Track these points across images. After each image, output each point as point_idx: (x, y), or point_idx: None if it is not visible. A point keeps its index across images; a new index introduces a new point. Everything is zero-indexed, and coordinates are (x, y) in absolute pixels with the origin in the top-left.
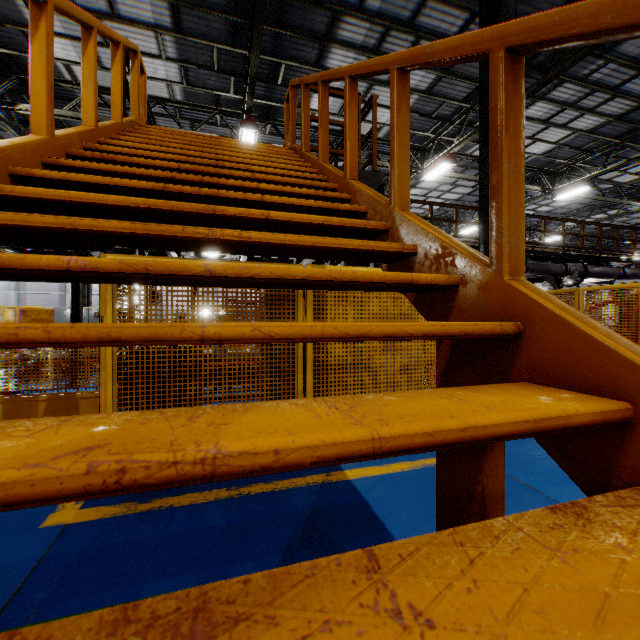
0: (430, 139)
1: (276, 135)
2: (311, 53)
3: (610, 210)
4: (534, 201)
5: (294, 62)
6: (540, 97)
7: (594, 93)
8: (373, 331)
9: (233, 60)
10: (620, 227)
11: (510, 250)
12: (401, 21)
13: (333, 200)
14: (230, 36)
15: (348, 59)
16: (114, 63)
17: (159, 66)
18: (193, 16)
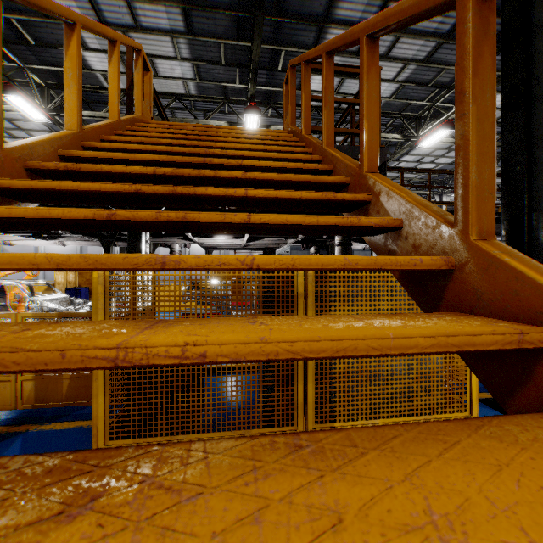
0: (426, 107)
1: (277, 117)
2: (309, 37)
3: None
4: None
5: (293, 47)
6: None
7: None
8: None
9: (238, 53)
10: None
11: None
12: None
13: (346, 203)
14: (235, 31)
15: None
16: (111, 62)
17: (176, 66)
18: (202, 17)
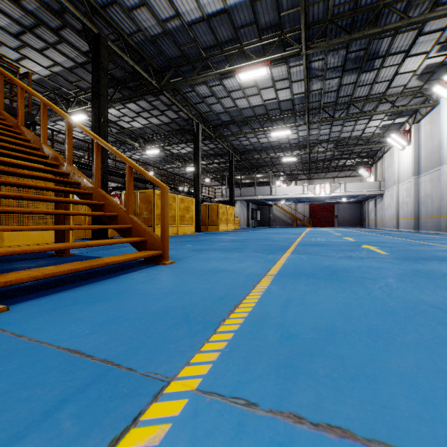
0: (73, 96)
1: None
2: None
3: (173, 164)
4: (139, 151)
5: None
6: (133, 101)
7: (155, 110)
8: (37, 166)
9: None
10: (169, 172)
11: (69, 159)
12: (49, 26)
13: (14, 131)
14: None
15: (5, 21)
16: None
17: None
18: None
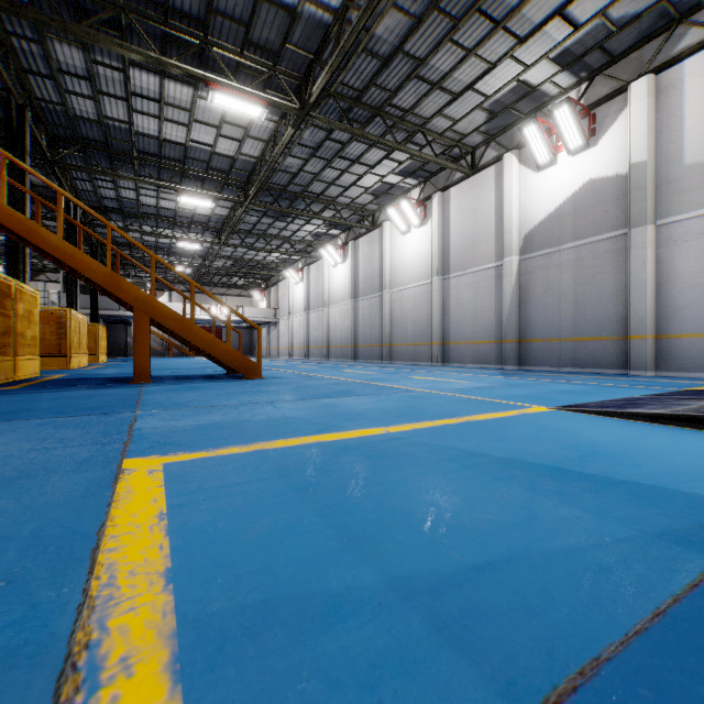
0: None
1: None
2: None
3: None
4: None
5: None
6: None
7: None
8: None
9: None
10: None
11: None
12: None
13: None
14: None
15: None
16: None
17: None
18: None
